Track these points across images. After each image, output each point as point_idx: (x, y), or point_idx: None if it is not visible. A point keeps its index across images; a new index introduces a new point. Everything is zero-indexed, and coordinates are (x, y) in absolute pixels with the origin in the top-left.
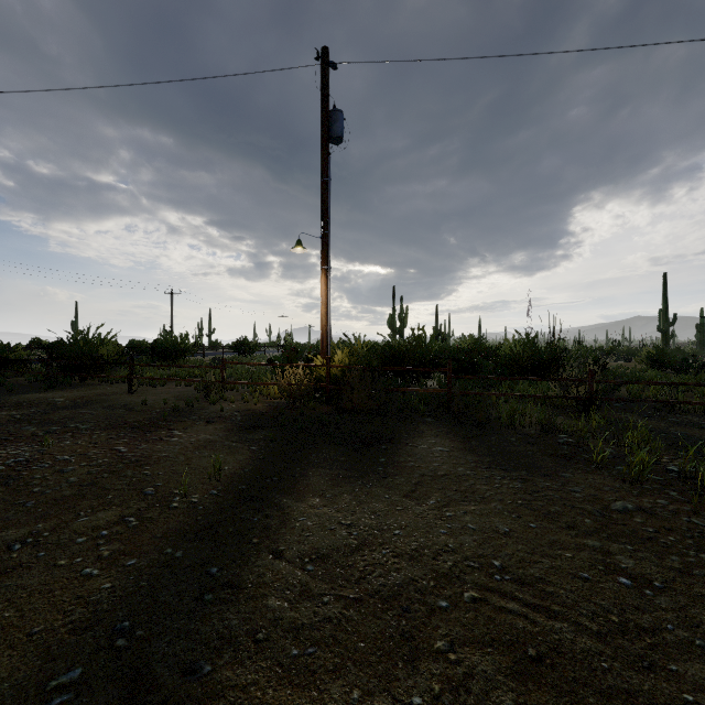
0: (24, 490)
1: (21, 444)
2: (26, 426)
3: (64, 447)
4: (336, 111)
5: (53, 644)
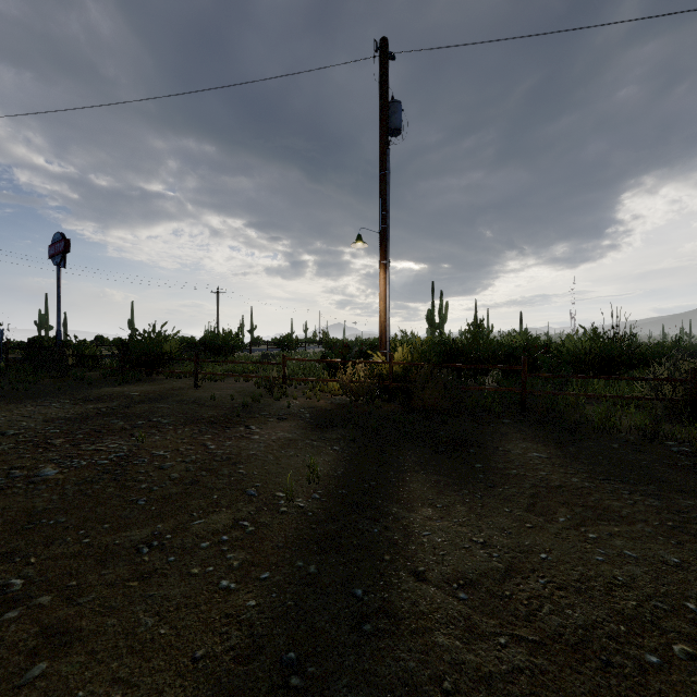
0: (133, 486)
1: (116, 438)
2: (114, 420)
3: (155, 442)
4: (395, 103)
5: (222, 676)
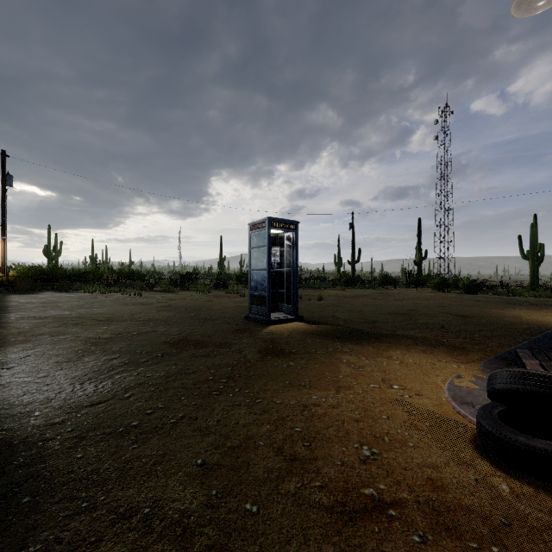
0: None
1: None
2: None
3: None
4: (9, 175)
5: None
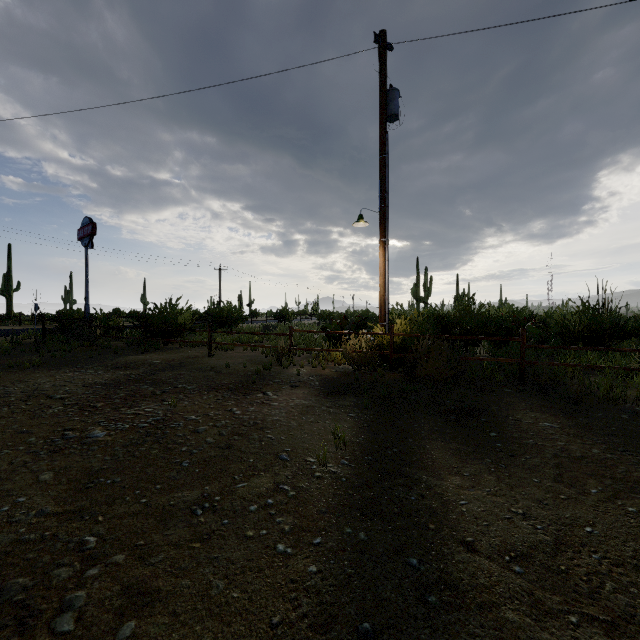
0: (175, 449)
1: (149, 402)
2: (144, 385)
3: (186, 407)
4: (393, 90)
5: None
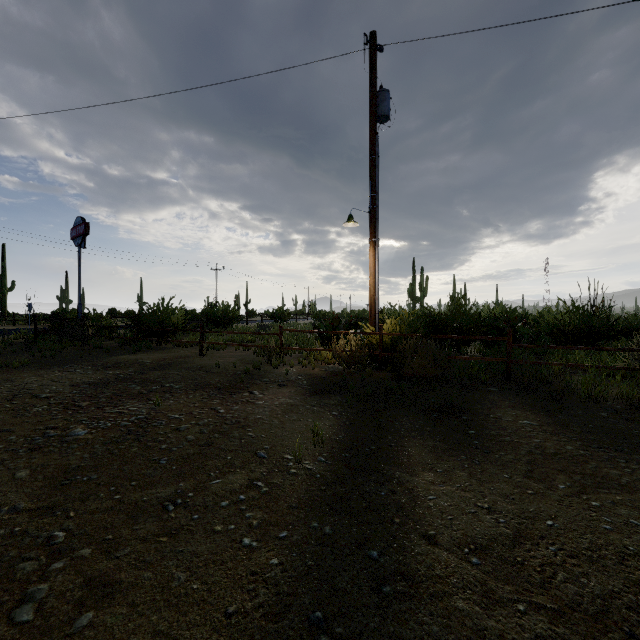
0: (154, 447)
1: (135, 401)
2: (132, 385)
3: (170, 406)
4: (383, 91)
5: (255, 632)
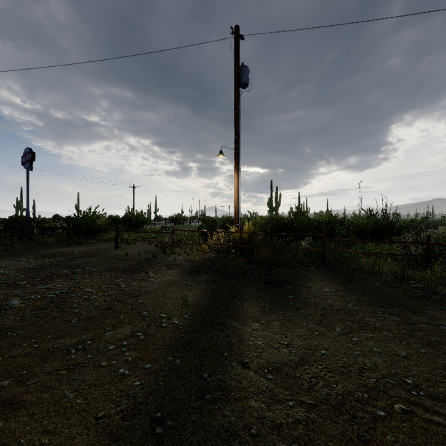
0: (69, 311)
1: (61, 280)
2: (61, 269)
3: (86, 283)
4: (244, 67)
5: (113, 427)
